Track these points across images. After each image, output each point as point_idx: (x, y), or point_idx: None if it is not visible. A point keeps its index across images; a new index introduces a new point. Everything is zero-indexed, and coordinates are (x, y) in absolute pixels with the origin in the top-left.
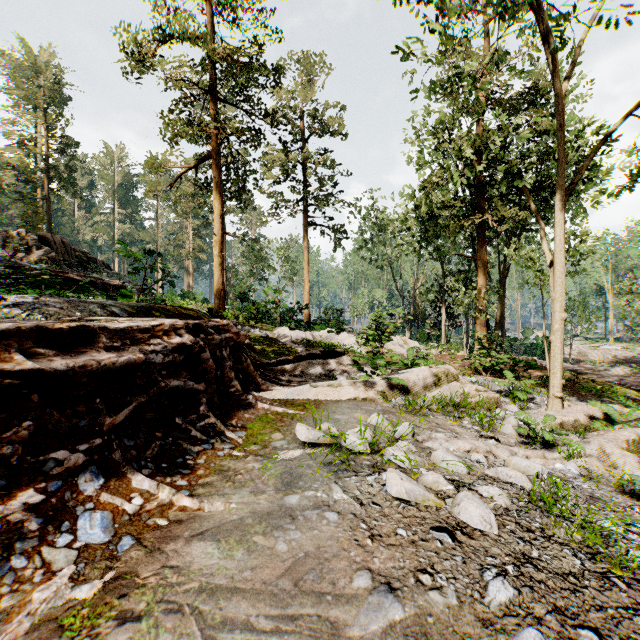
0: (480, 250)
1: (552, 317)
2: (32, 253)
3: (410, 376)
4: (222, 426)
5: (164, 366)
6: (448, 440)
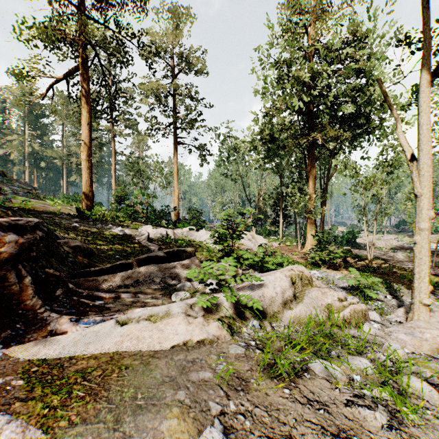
0: (310, 164)
1: (418, 215)
2: None
3: (266, 290)
4: None
5: None
6: None
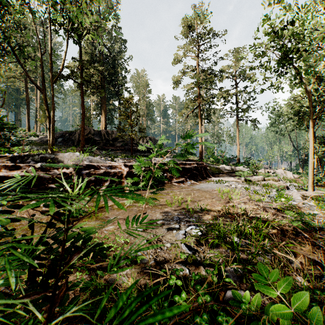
0: None
1: (308, 161)
2: (148, 143)
3: (253, 177)
4: (202, 180)
5: (193, 169)
6: (245, 185)
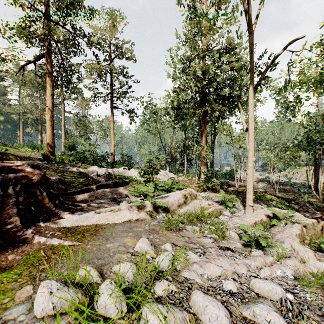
0: (203, 126)
1: (248, 160)
2: None
3: (169, 199)
4: None
5: None
6: (201, 264)
